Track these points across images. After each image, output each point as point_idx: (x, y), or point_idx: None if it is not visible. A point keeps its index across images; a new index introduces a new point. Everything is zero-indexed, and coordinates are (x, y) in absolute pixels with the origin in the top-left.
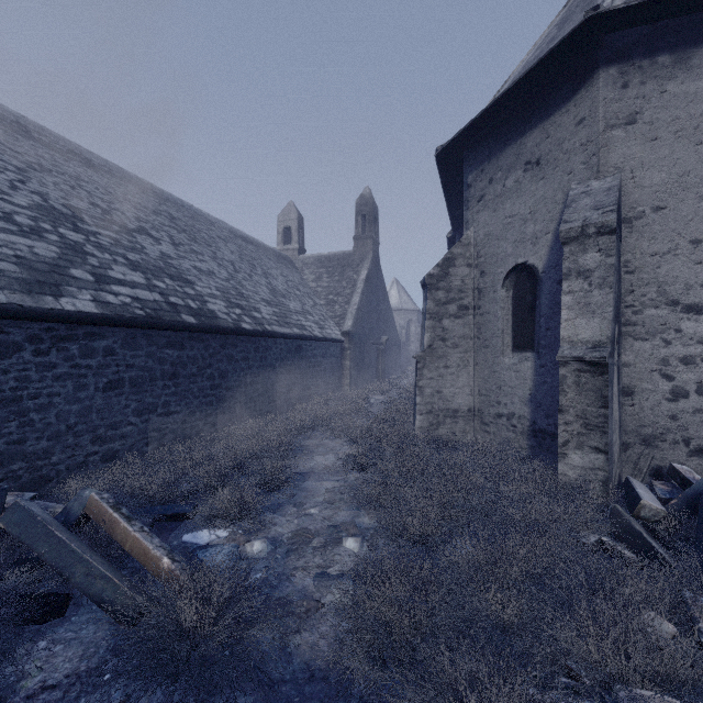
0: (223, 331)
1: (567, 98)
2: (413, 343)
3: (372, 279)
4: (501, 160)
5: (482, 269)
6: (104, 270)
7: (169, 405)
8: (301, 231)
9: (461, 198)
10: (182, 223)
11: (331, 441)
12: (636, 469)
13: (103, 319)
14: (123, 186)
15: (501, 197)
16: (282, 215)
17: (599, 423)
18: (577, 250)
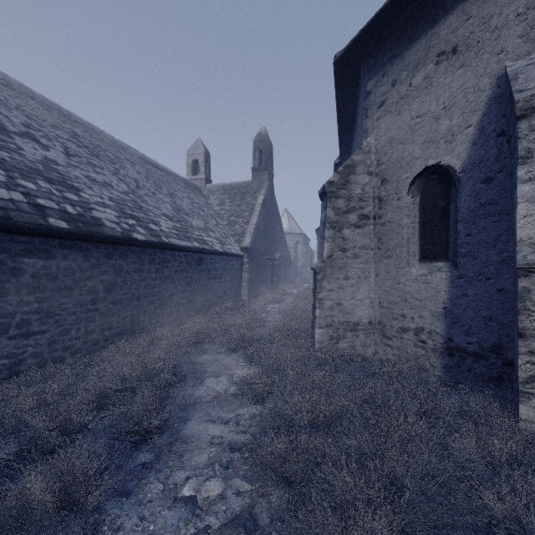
0: (107, 239)
1: None
2: (300, 260)
3: (268, 204)
4: (406, 59)
5: (384, 177)
6: None
7: (29, 325)
8: (207, 164)
9: (352, 121)
10: (87, 141)
11: (226, 356)
12: None
13: None
14: (21, 99)
15: (406, 97)
16: (191, 150)
17: None
18: None
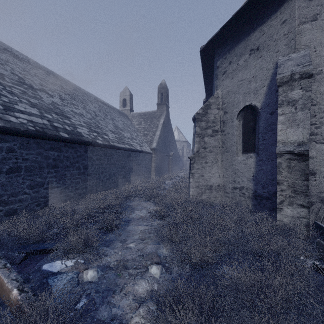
0: (85, 143)
1: (275, 10)
2: (185, 156)
3: (166, 124)
4: (236, 51)
5: (225, 110)
6: (12, 104)
7: (52, 183)
8: (131, 101)
9: (211, 79)
10: (68, 91)
11: (144, 202)
12: (317, 217)
13: (5, 129)
14: (35, 69)
15: (236, 70)
16: (122, 93)
17: (303, 190)
18: (287, 89)
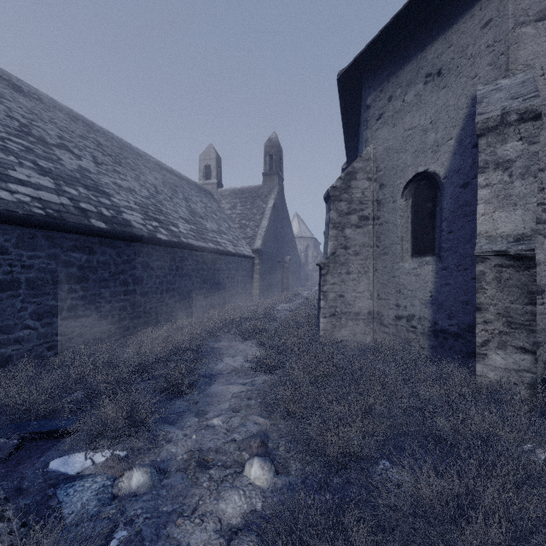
0: (137, 239)
1: (471, 3)
2: (310, 264)
3: (278, 208)
4: (400, 78)
5: (381, 182)
6: (4, 169)
7: (76, 309)
8: (219, 169)
9: (357, 129)
10: (109, 149)
11: (241, 343)
12: None
13: None
14: (52, 112)
15: (400, 112)
16: (203, 155)
17: (525, 321)
18: (495, 141)
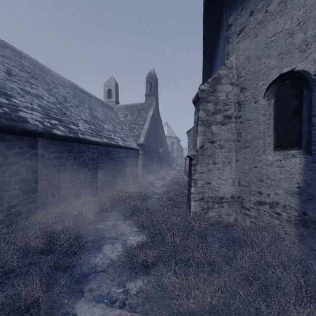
0: (29, 133)
1: None
2: (175, 153)
3: (155, 117)
4: None
5: (243, 86)
6: None
7: None
8: (117, 92)
9: (212, 55)
10: (30, 69)
11: (123, 222)
12: None
13: None
14: None
15: (263, 22)
16: (107, 83)
17: None
18: None
